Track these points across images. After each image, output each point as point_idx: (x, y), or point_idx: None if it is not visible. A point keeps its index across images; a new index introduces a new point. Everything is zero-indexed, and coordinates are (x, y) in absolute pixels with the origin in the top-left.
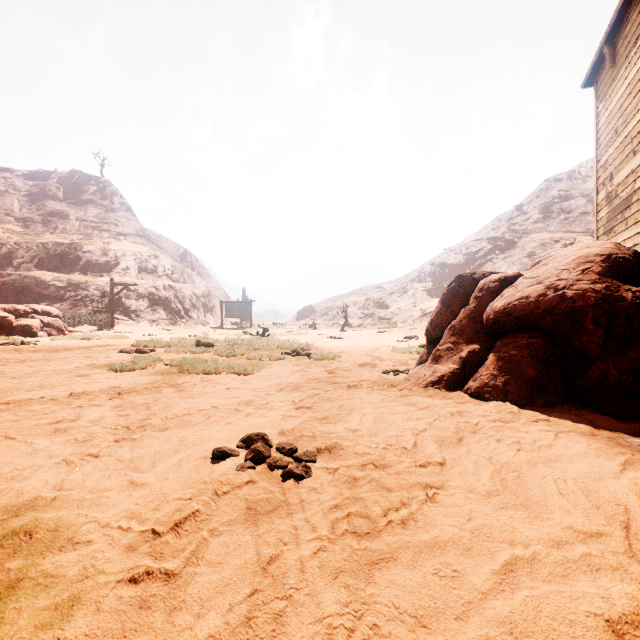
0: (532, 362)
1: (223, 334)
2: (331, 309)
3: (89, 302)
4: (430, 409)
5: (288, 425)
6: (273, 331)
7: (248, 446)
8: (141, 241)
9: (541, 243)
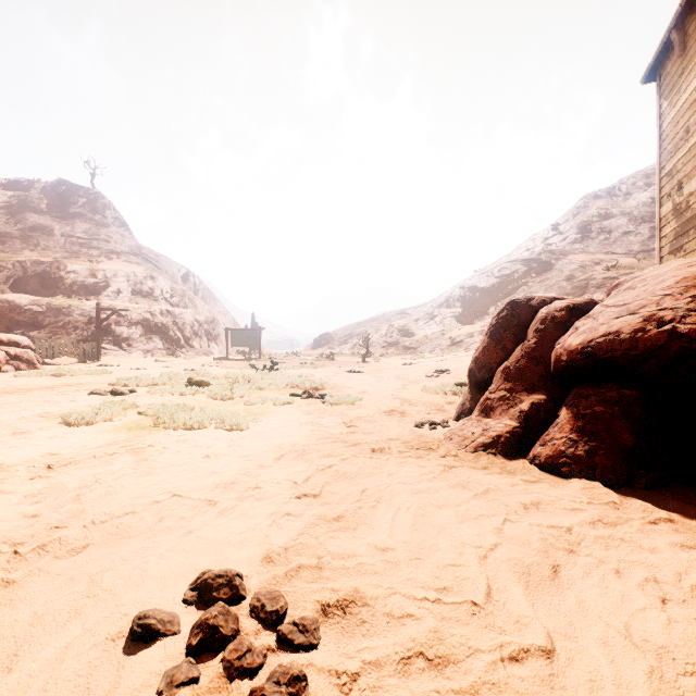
0: (627, 423)
1: (226, 367)
2: (351, 337)
3: (72, 329)
4: (491, 495)
5: (281, 536)
6: (285, 363)
7: (203, 599)
8: (136, 260)
9: (580, 265)
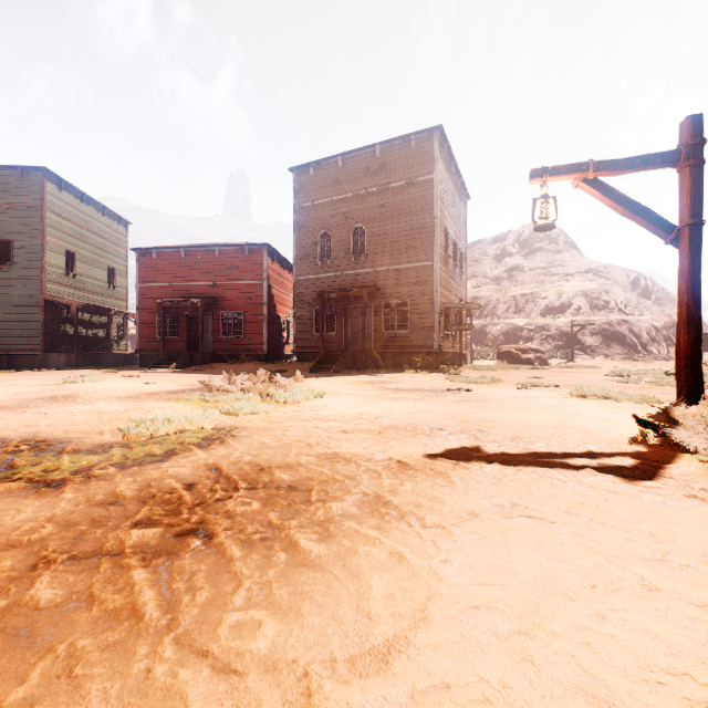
0: None
1: None
2: None
3: (551, 340)
4: None
5: None
6: None
7: None
8: (588, 277)
9: None
